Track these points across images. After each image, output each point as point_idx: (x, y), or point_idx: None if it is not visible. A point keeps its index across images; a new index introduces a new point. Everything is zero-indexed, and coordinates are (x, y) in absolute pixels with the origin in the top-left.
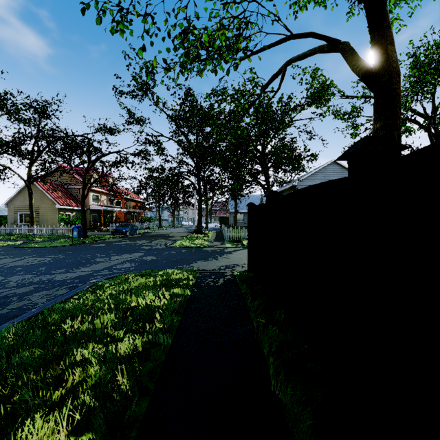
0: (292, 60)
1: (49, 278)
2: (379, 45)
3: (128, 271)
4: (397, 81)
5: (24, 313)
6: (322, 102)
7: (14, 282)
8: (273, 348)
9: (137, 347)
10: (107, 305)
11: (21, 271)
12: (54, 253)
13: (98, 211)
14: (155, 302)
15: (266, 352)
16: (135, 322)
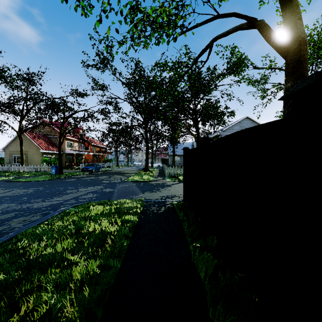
0: (218, 37)
1: (28, 206)
2: (289, 20)
3: (91, 200)
4: (304, 48)
5: (2, 237)
6: (239, 72)
7: (0, 209)
8: (208, 273)
9: (89, 272)
10: (69, 231)
11: (8, 200)
12: (36, 186)
13: (72, 154)
14: (109, 227)
15: (202, 276)
16: (90, 247)
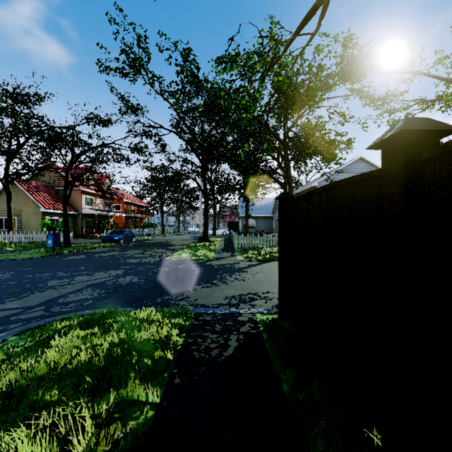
0: None
1: None
2: None
3: (77, 309)
4: None
5: None
6: (358, 76)
7: None
8: None
9: None
10: None
11: None
12: (4, 270)
13: (92, 216)
14: None
15: None
16: None
